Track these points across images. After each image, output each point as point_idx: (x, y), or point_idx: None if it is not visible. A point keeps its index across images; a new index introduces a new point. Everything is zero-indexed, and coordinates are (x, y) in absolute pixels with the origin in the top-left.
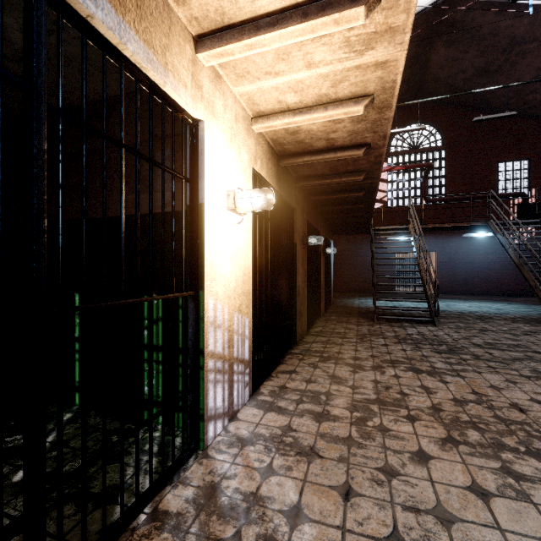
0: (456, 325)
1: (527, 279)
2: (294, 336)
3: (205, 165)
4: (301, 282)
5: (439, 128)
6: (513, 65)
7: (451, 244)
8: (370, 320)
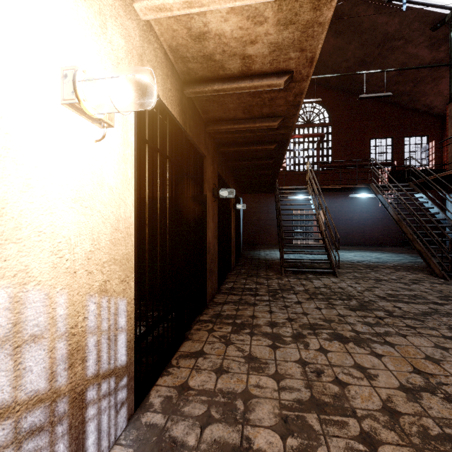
0: (353, 276)
1: (406, 233)
2: (204, 297)
3: None
4: (211, 238)
5: (327, 108)
6: (384, 59)
7: (336, 204)
8: (278, 273)
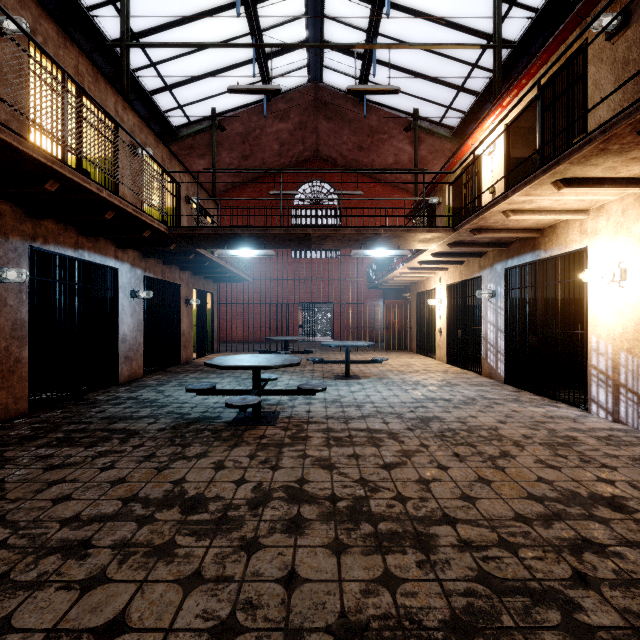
0: None
1: None
2: None
3: (589, 267)
4: None
5: None
6: None
7: None
8: None
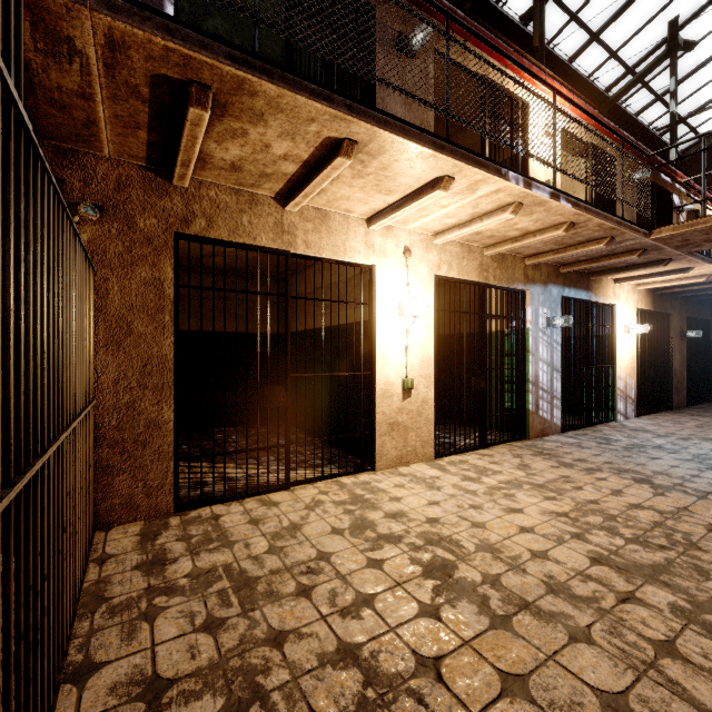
0: None
1: None
2: (670, 404)
3: (616, 320)
4: (677, 366)
5: None
6: None
7: None
8: None
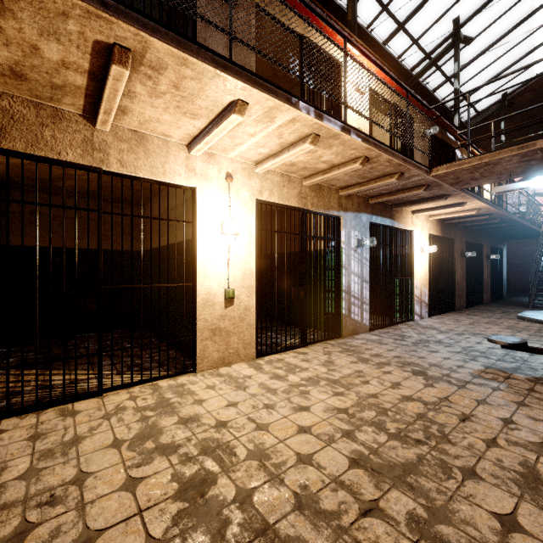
0: None
1: None
2: (454, 306)
3: (414, 242)
4: (459, 278)
5: None
6: None
7: None
8: (527, 308)
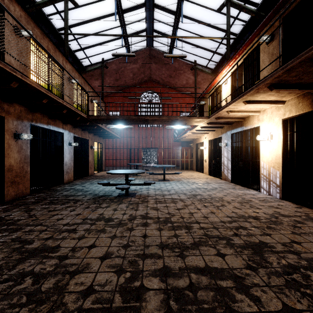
0: None
1: None
2: None
3: (260, 134)
4: None
5: None
6: None
7: None
8: None
